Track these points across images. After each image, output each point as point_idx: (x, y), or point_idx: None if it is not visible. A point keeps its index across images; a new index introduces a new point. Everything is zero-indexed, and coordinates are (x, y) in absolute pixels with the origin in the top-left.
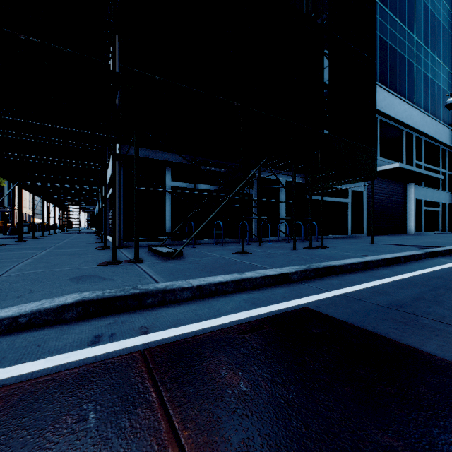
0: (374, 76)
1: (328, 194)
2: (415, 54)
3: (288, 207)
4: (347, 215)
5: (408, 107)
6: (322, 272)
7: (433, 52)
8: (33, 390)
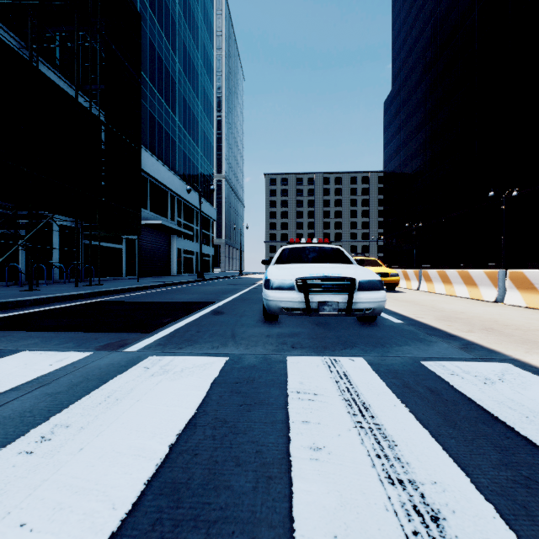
0: (140, 161)
1: (104, 240)
2: (177, 134)
3: (62, 251)
4: (122, 259)
5: (172, 175)
6: (102, 293)
7: (190, 136)
8: (15, 315)
